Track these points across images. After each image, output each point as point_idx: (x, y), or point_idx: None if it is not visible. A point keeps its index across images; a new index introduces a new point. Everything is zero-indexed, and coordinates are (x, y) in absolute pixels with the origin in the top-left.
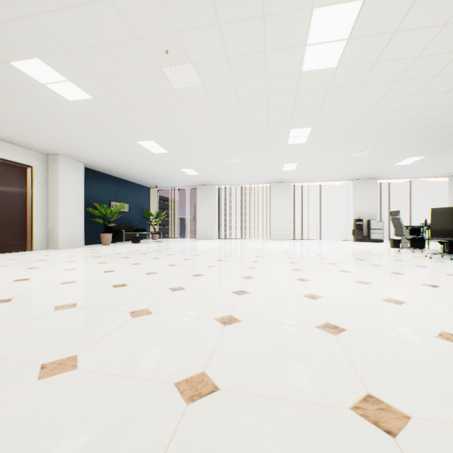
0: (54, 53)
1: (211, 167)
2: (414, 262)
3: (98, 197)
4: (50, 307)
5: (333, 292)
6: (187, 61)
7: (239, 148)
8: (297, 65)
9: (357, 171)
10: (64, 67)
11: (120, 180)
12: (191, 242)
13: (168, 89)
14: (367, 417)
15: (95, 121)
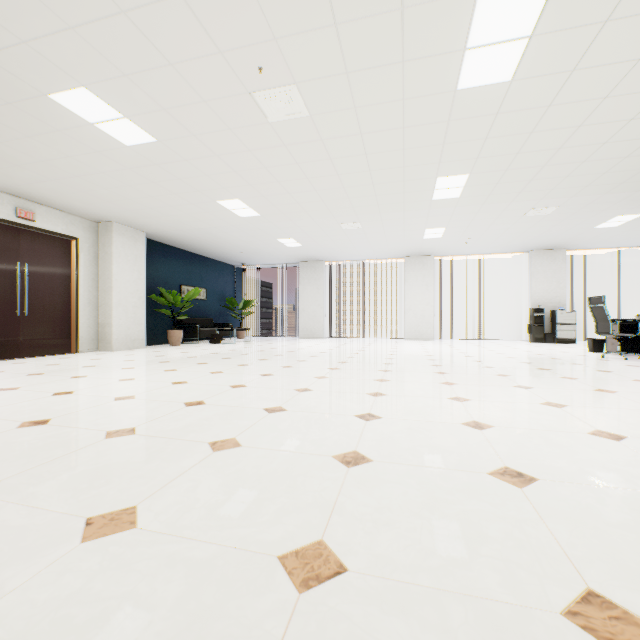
0: (106, 79)
1: (320, 235)
2: (630, 375)
3: (165, 280)
4: (100, 433)
5: (509, 419)
6: (289, 81)
7: (361, 207)
8: (451, 80)
9: (535, 238)
10: (118, 98)
11: (194, 256)
12: (291, 342)
13: (262, 124)
14: (593, 631)
15: (160, 173)
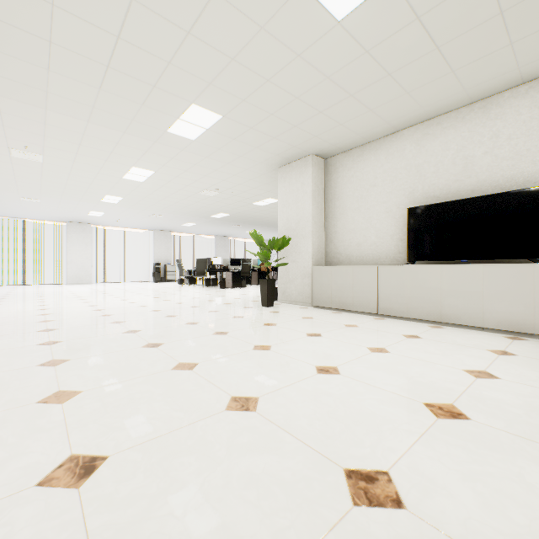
0: None
1: None
2: (185, 290)
3: None
4: None
5: (142, 301)
6: (40, 153)
7: (48, 194)
8: (121, 176)
9: (156, 225)
10: None
11: None
12: None
13: (4, 154)
14: (153, 311)
15: None
